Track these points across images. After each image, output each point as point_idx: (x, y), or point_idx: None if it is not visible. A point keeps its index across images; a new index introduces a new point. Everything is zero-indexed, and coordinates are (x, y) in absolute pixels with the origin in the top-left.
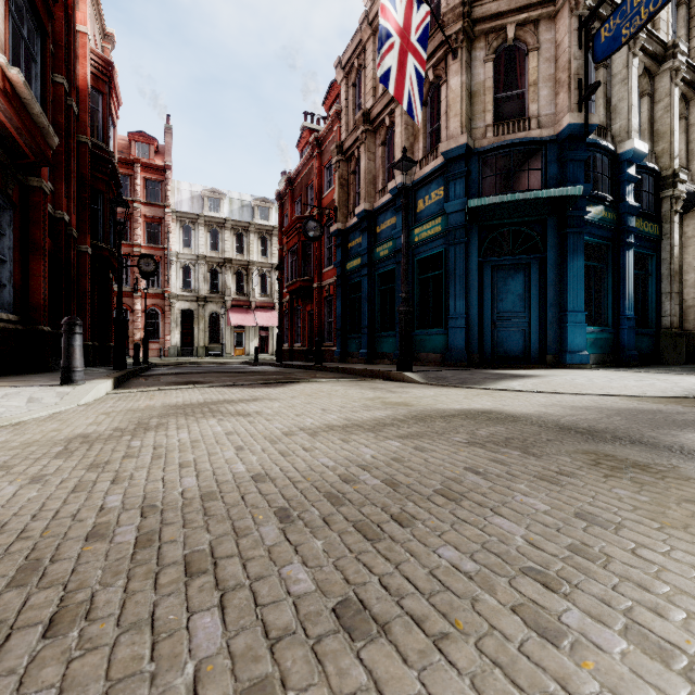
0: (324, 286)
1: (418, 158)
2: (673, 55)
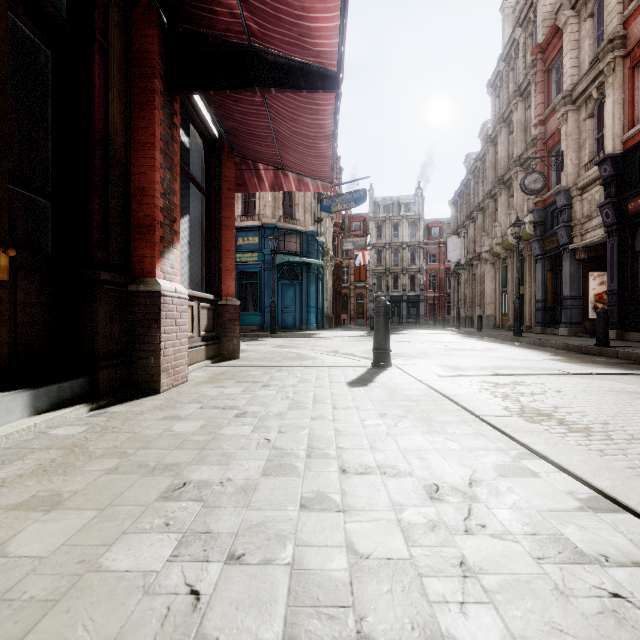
0: None
1: (238, 213)
2: None
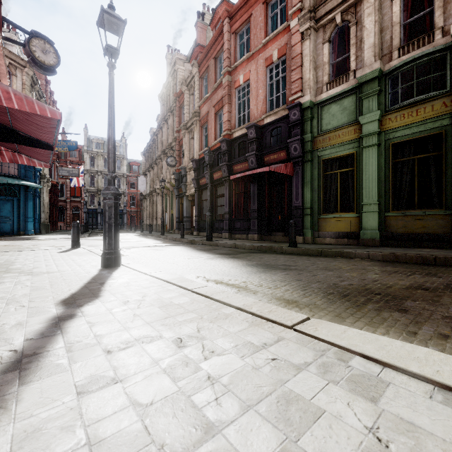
0: None
1: None
2: None
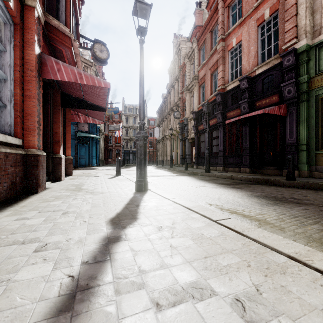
0: None
1: None
2: None
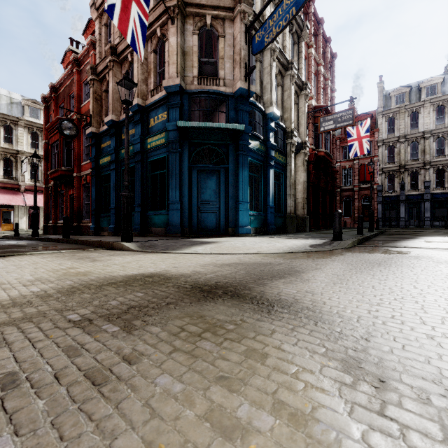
0: (82, 175)
1: (150, 88)
2: (291, 68)
